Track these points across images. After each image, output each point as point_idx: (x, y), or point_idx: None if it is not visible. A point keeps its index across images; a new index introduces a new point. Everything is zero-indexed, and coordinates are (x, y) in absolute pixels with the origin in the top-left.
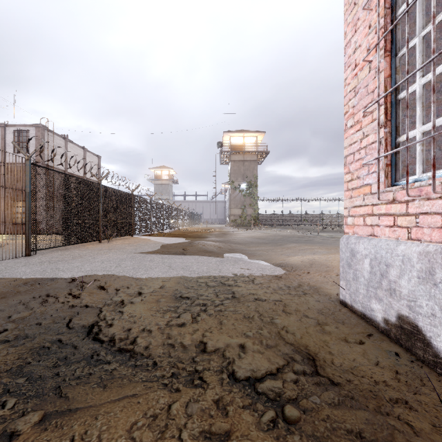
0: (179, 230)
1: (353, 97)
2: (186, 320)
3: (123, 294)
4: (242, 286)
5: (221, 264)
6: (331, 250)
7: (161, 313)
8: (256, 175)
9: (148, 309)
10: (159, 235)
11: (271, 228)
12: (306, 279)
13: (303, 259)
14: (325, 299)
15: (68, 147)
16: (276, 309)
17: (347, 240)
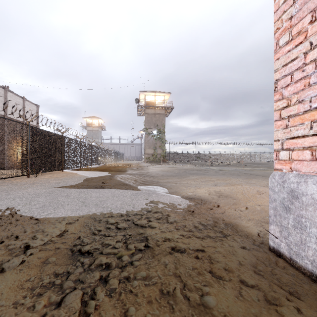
0: (105, 165)
1: (291, 5)
2: (67, 316)
3: (1, 252)
4: (156, 228)
5: (135, 198)
6: (227, 181)
7: (34, 296)
8: (164, 124)
9: (18, 285)
10: (86, 169)
11: (175, 163)
12: (219, 214)
13: (210, 191)
14: (250, 244)
15: (7, 95)
16: (202, 268)
17: (283, 178)
